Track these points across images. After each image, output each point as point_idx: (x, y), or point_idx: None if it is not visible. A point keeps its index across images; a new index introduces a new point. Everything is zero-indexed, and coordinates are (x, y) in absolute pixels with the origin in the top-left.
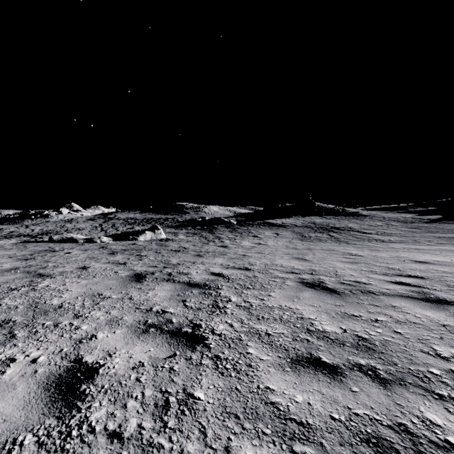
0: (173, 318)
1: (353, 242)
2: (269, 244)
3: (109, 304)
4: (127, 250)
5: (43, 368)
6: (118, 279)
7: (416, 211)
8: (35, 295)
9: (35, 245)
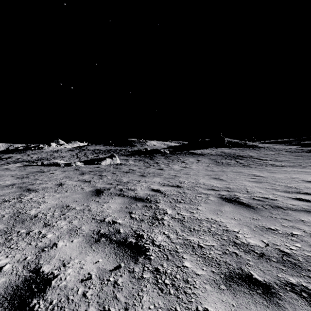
0: (121, 229)
1: (254, 166)
2: (193, 167)
3: (73, 215)
4: (92, 172)
5: (5, 278)
6: (83, 194)
7: (299, 144)
8: (20, 206)
9: (31, 167)
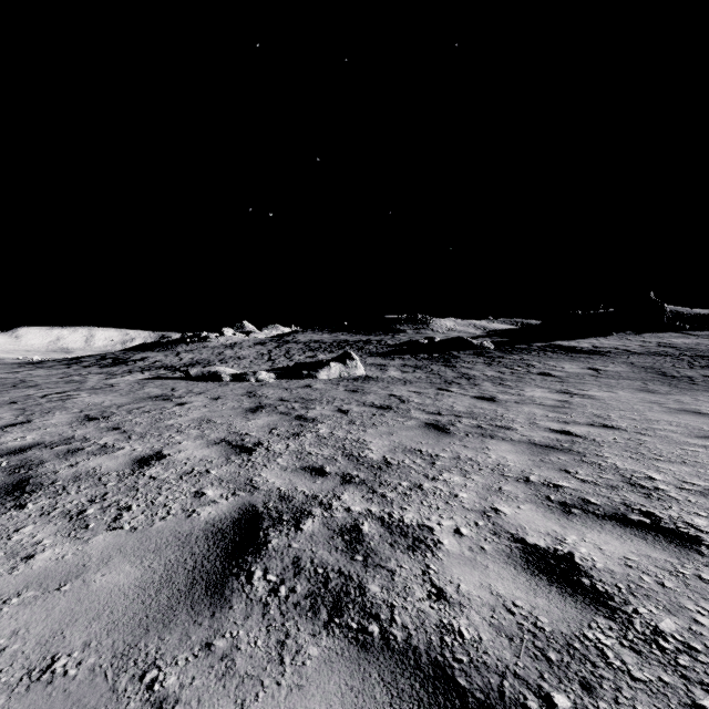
0: None
1: None
2: (598, 395)
3: None
4: (286, 402)
5: None
6: (161, 556)
7: None
8: None
9: (160, 383)
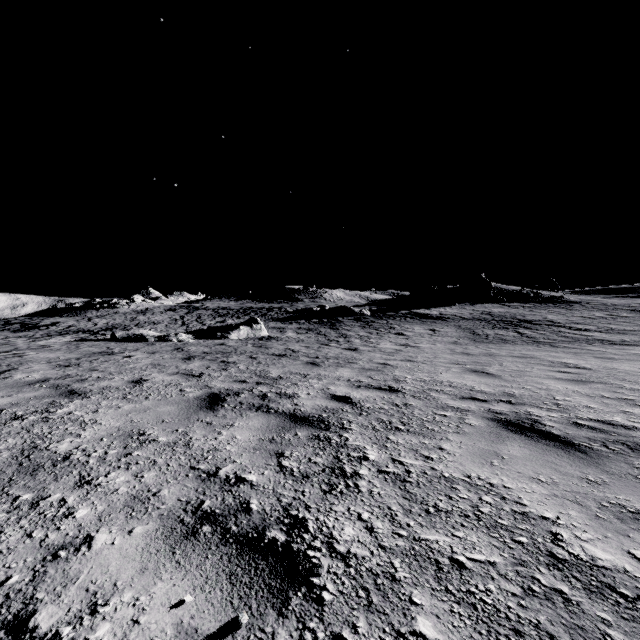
0: (252, 499)
1: (562, 345)
2: (423, 346)
3: (148, 456)
4: (210, 354)
5: None
6: (181, 404)
7: None
8: (40, 430)
9: (91, 344)
